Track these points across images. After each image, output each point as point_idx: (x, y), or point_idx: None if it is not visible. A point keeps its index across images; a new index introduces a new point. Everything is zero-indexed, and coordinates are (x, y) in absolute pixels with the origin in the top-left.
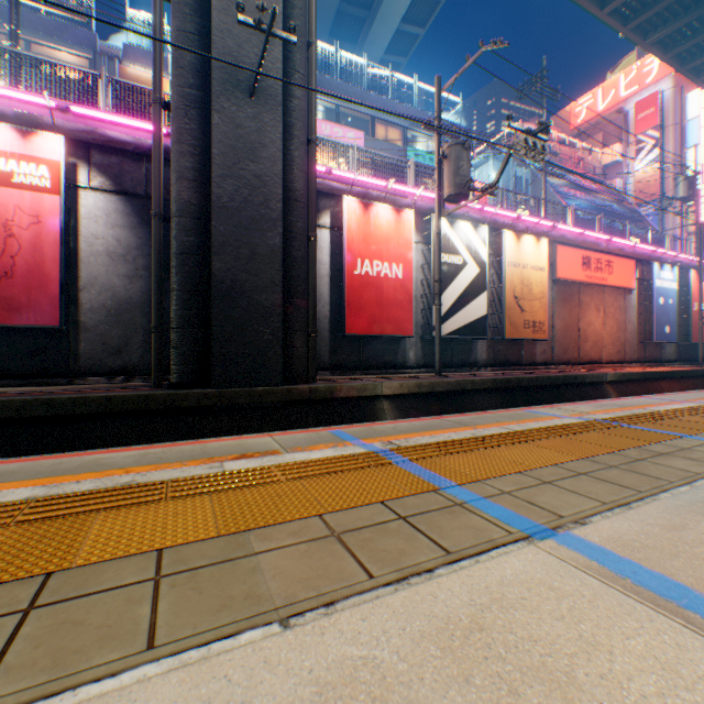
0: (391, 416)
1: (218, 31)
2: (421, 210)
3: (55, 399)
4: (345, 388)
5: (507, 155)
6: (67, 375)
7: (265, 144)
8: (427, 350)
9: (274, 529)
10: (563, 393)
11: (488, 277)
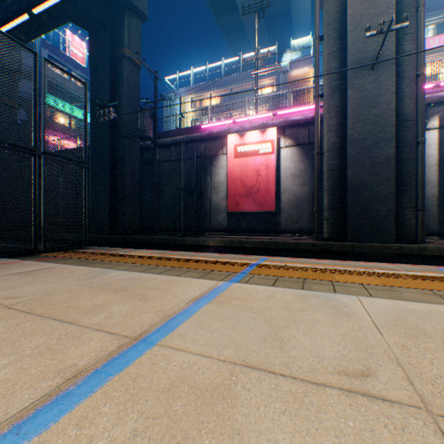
0: None
1: (350, 43)
2: None
3: (277, 242)
4: None
5: None
6: (275, 232)
7: (381, 94)
8: None
9: (405, 288)
10: None
11: None
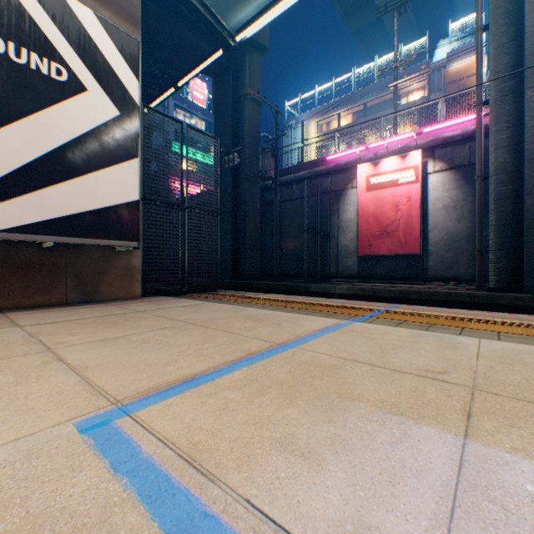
0: None
1: (528, 28)
2: None
3: (420, 291)
4: None
5: None
6: (420, 280)
7: None
8: None
9: None
10: None
11: None
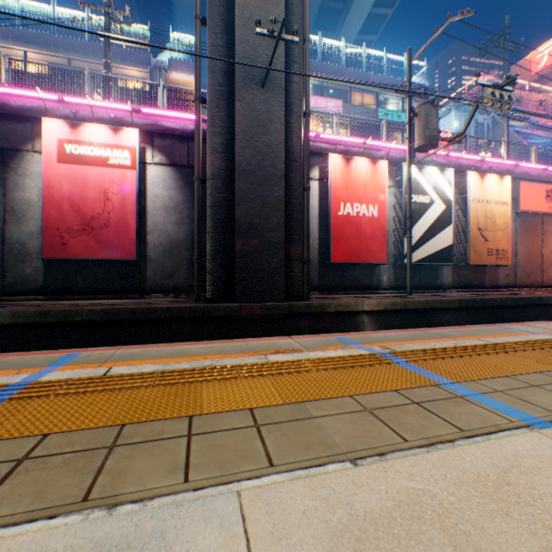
0: (369, 328)
1: (239, 42)
2: (393, 160)
3: (136, 308)
4: (333, 305)
5: (474, 108)
6: (139, 292)
7: (272, 121)
8: (398, 274)
9: (321, 402)
10: (527, 312)
11: (453, 212)
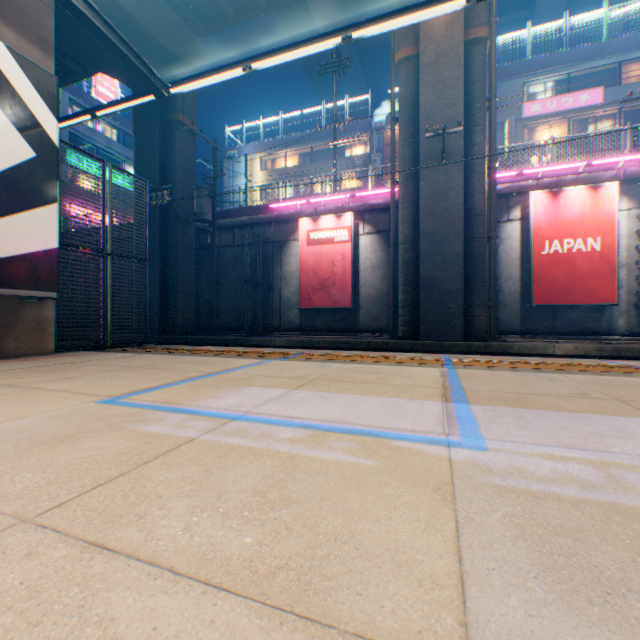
0: None
1: (421, 132)
2: (633, 176)
3: (349, 341)
4: (515, 347)
5: None
6: (354, 331)
7: (451, 187)
8: None
9: (387, 362)
10: None
11: None
